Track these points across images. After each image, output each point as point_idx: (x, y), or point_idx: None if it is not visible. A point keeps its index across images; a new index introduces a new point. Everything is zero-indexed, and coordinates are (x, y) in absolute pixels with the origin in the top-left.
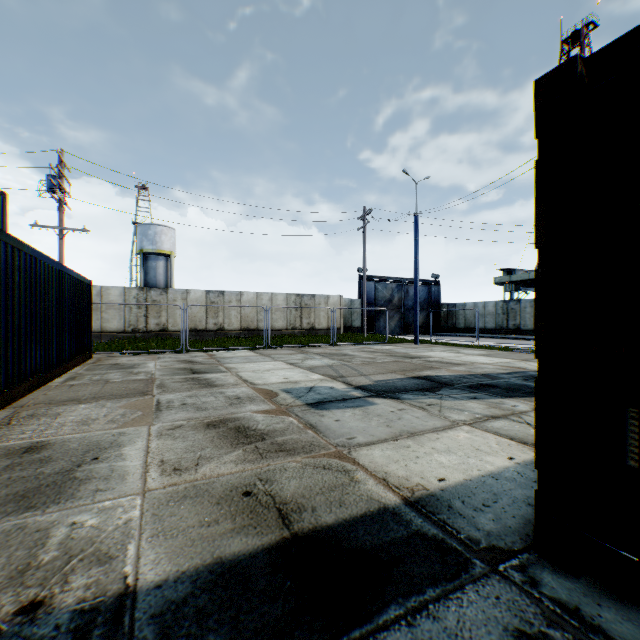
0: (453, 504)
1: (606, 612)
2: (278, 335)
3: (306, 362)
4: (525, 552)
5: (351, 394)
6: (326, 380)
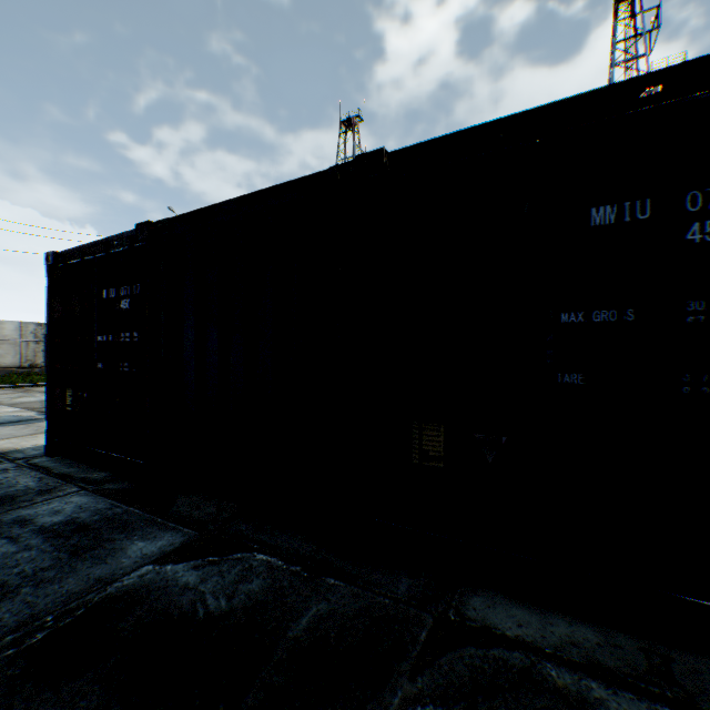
0: (27, 451)
1: (50, 462)
2: (4, 374)
3: (17, 400)
4: (41, 456)
5: (34, 418)
6: (21, 411)
